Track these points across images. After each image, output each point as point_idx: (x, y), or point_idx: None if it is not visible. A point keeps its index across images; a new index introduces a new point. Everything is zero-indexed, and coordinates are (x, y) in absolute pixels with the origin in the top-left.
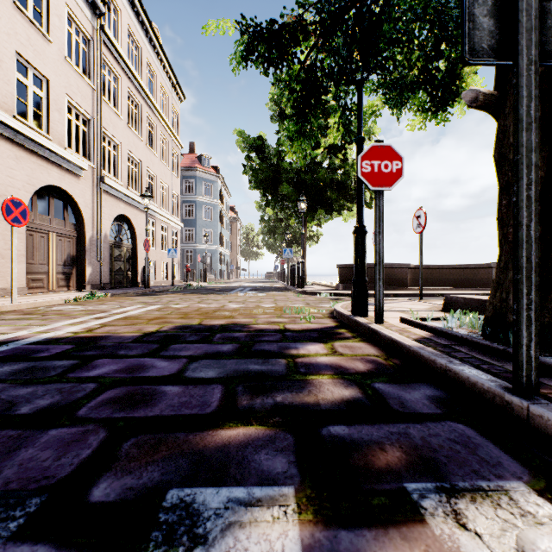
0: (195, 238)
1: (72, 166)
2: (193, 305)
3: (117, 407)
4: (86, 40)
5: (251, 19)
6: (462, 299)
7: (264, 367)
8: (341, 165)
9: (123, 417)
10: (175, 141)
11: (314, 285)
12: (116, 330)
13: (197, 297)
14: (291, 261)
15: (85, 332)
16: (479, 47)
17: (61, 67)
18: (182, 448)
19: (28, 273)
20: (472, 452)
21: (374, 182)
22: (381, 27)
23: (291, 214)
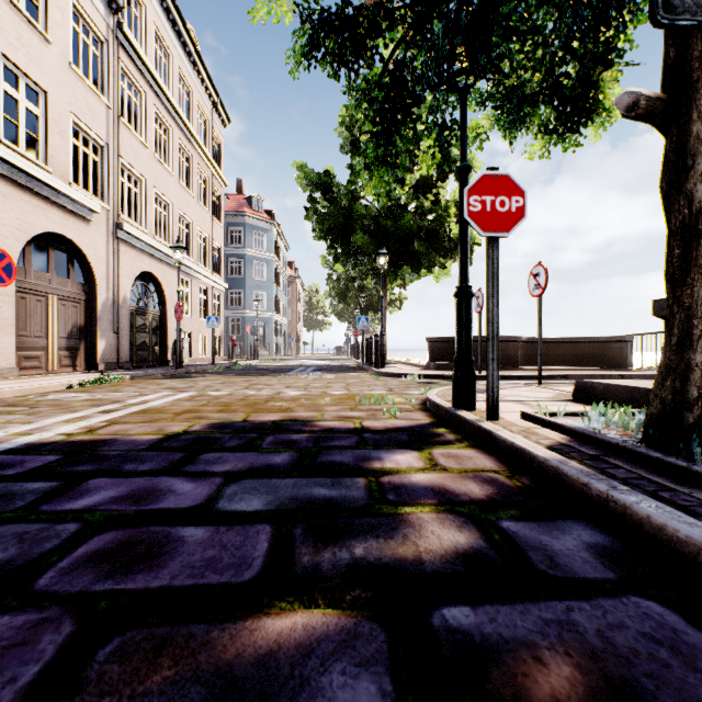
0: (243, 303)
1: (78, 207)
2: (238, 392)
3: (103, 570)
4: (99, 42)
5: (315, 0)
6: (601, 386)
7: (334, 492)
8: (433, 208)
9: (109, 590)
10: (217, 178)
11: (397, 363)
12: (128, 431)
13: (244, 380)
14: (367, 333)
15: (84, 433)
16: (677, 0)
17: (64, 77)
18: (197, 661)
19: (18, 349)
20: (690, 664)
21: (486, 225)
22: (497, 8)
23: (366, 272)
